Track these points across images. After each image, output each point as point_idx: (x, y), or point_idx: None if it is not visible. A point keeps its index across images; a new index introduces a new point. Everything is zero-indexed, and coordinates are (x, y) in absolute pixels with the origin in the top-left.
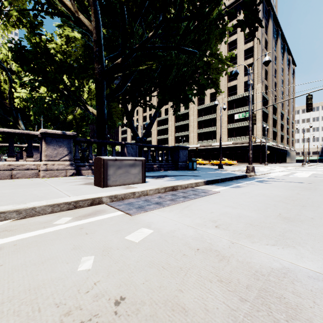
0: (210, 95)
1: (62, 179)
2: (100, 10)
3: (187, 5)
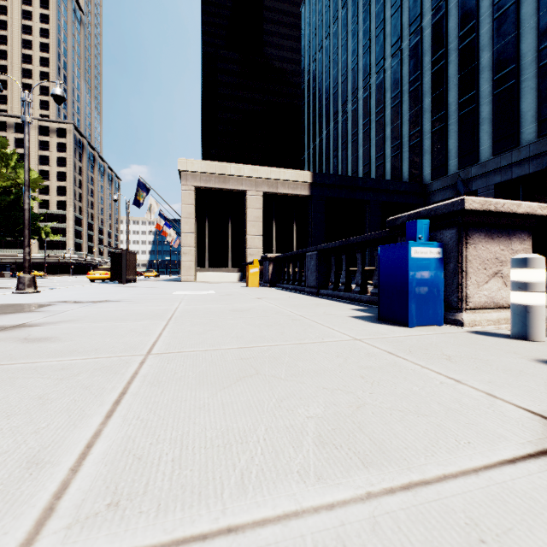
0: None
1: None
2: None
3: None
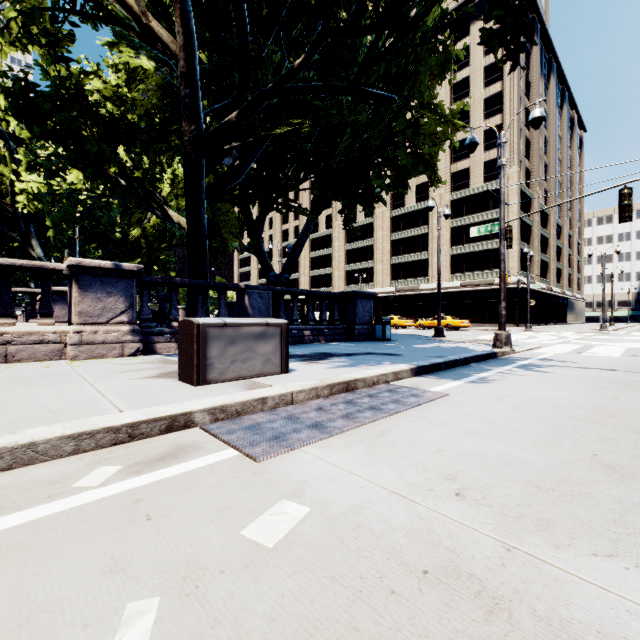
0: (416, 189)
1: (113, 364)
2: (194, 14)
3: (373, 5)
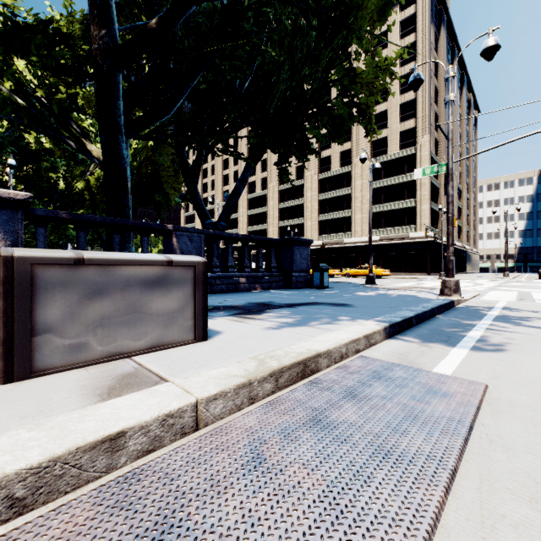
0: (341, 155)
1: None
2: None
3: None
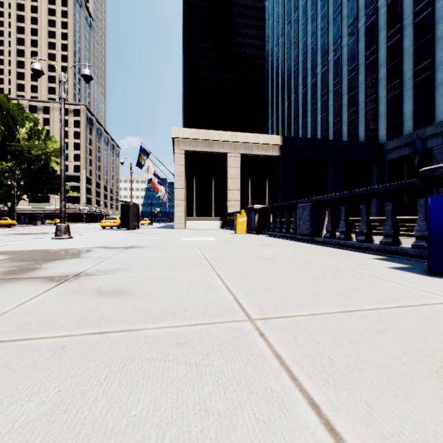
0: None
1: None
2: None
3: None
